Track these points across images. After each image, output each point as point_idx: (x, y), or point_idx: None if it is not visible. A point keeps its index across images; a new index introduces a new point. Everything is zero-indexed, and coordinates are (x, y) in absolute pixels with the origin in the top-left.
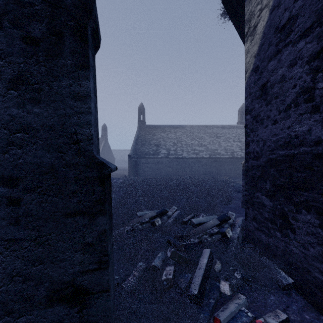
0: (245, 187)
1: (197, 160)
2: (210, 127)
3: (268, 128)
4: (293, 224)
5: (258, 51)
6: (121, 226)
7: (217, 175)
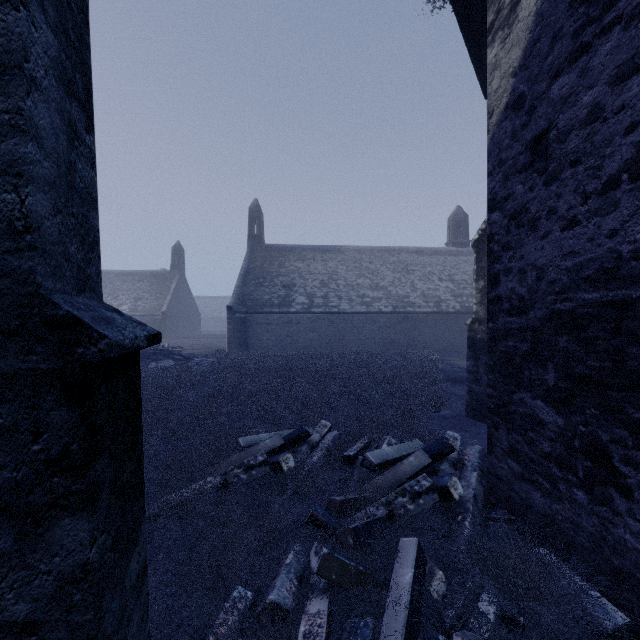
0: (488, 378)
1: (369, 317)
2: (393, 251)
3: (551, 240)
4: (626, 476)
5: (524, 60)
6: (198, 475)
7: (409, 348)
